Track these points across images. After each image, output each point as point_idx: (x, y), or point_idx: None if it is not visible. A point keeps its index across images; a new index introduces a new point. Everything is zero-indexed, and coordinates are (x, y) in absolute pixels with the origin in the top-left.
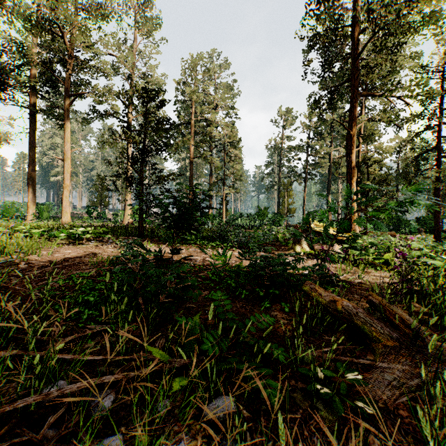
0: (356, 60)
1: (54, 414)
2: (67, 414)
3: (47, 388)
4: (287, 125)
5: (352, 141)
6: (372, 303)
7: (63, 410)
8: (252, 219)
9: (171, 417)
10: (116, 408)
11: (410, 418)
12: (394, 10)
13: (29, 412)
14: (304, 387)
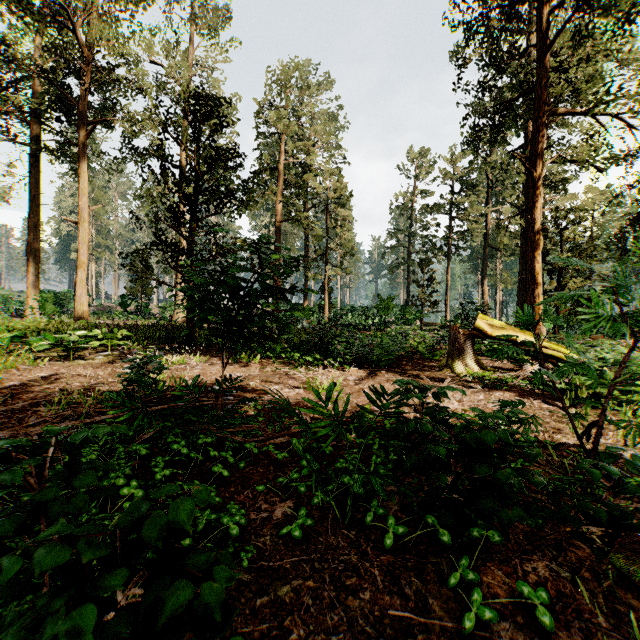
0: (542, 57)
1: None
2: None
3: None
4: (421, 173)
5: (535, 189)
6: None
7: None
8: (370, 315)
9: None
10: None
11: None
12: None
13: None
14: None
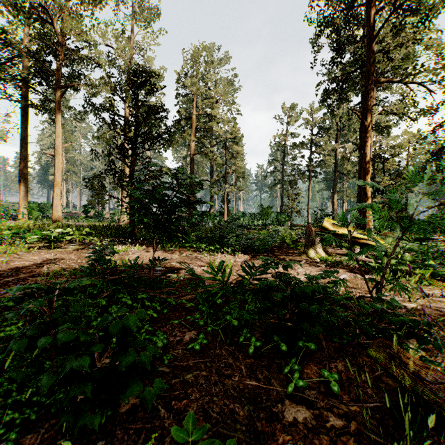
0: (371, 43)
1: None
2: None
3: None
4: (291, 121)
5: (366, 133)
6: None
7: None
8: (255, 219)
9: None
10: None
11: None
12: None
13: None
14: None
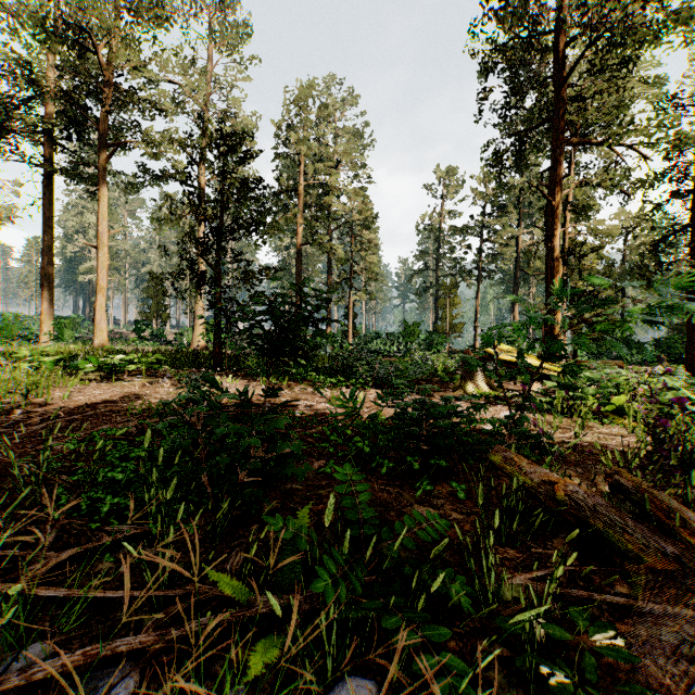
0: (561, 88)
1: None
2: None
3: (8, 662)
4: (449, 193)
5: (554, 217)
6: (617, 486)
7: None
8: (395, 342)
9: None
10: None
11: None
12: (624, 4)
13: None
14: (506, 655)
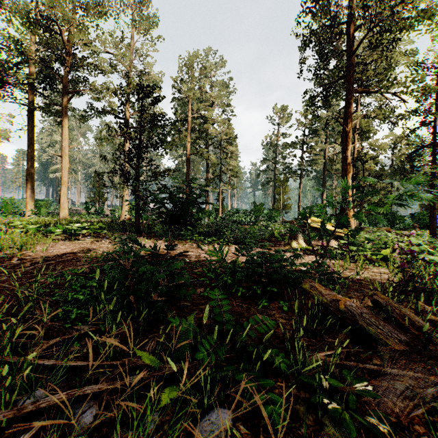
0: (351, 57)
1: (26, 432)
2: (42, 430)
3: (23, 399)
4: (282, 122)
5: (347, 138)
6: (376, 302)
7: (37, 427)
8: (248, 215)
9: (159, 435)
10: (99, 423)
11: (427, 435)
12: (390, 6)
13: (0, 429)
14: (307, 397)
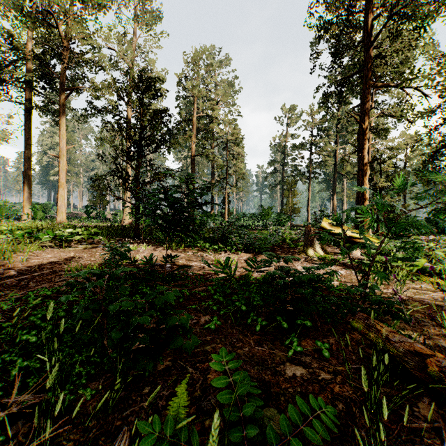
0: (368, 49)
1: None
2: None
3: None
4: (291, 122)
5: (364, 136)
6: None
7: None
8: (256, 219)
9: None
10: None
11: None
12: None
13: None
14: None
